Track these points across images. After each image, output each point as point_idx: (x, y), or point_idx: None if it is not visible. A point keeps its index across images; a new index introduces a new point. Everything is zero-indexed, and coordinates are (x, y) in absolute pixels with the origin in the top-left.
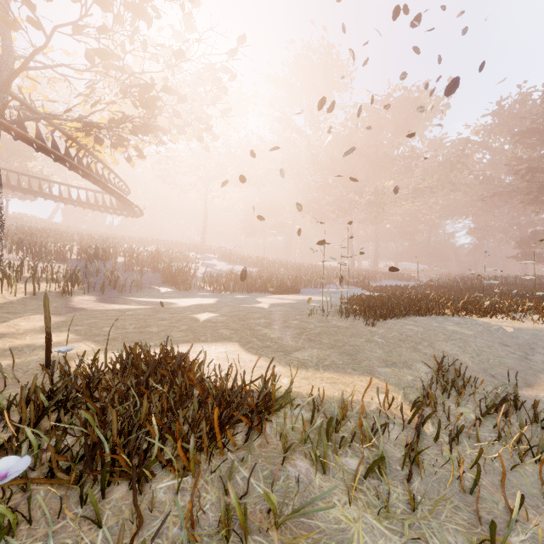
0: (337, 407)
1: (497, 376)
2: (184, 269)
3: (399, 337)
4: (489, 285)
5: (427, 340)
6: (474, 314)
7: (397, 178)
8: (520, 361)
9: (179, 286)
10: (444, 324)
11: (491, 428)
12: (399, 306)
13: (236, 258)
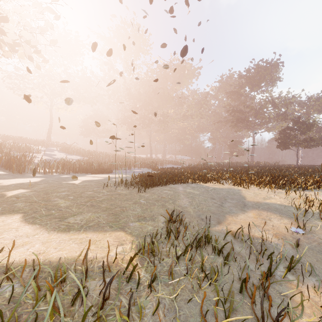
0: (32, 282)
1: (205, 218)
2: (22, 156)
3: (156, 199)
4: (215, 166)
5: (172, 199)
6: (202, 181)
7: (175, 109)
8: (218, 208)
9: (13, 170)
10: (185, 188)
11: (188, 261)
12: (164, 179)
13: (73, 151)
